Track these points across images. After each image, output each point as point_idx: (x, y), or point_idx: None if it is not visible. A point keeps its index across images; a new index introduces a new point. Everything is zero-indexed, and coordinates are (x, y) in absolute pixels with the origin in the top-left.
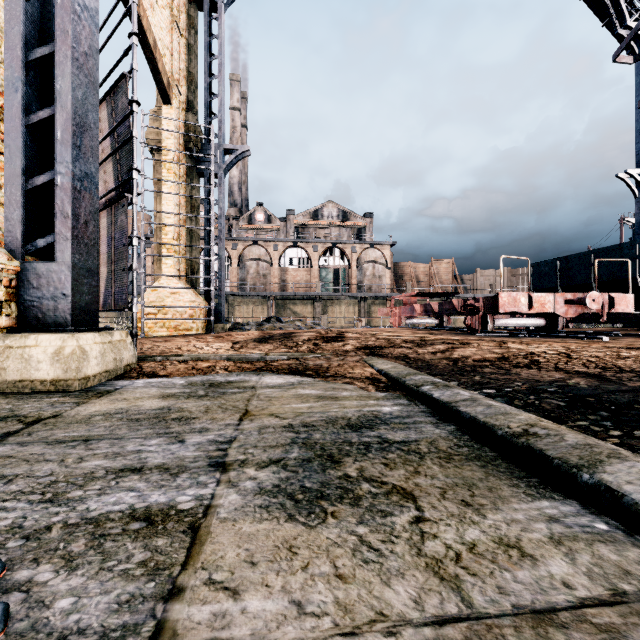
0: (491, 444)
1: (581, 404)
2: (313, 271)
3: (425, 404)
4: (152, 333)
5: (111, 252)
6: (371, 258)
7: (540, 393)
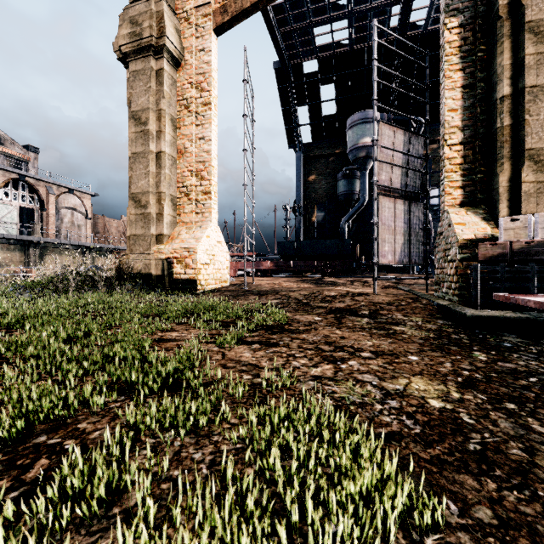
0: None
1: None
2: None
3: None
4: (207, 286)
5: (408, 229)
6: (70, 204)
7: None
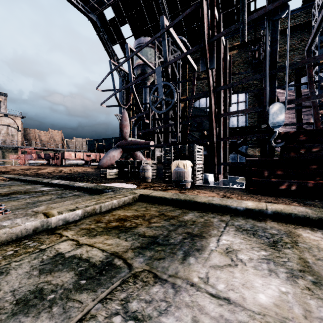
0: (31, 183)
1: (60, 178)
2: None
3: (20, 181)
4: None
5: None
6: (5, 123)
7: (54, 177)
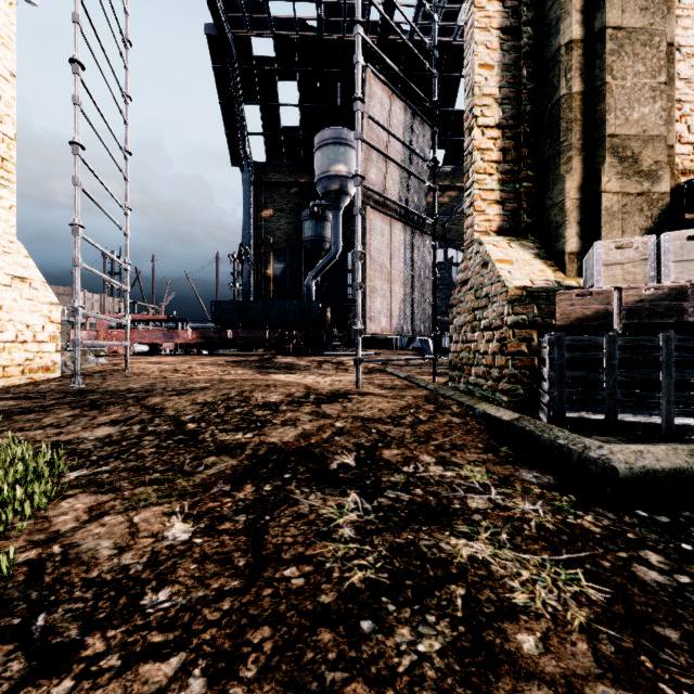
0: None
1: None
2: None
3: None
4: None
5: (411, 275)
6: None
7: None
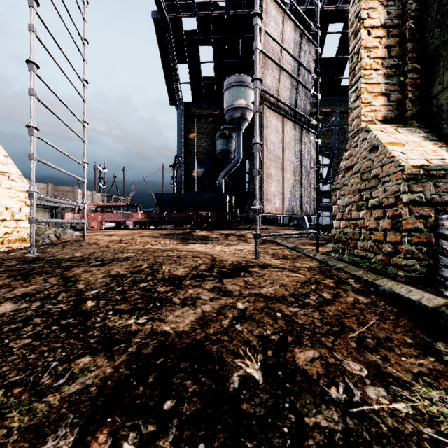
0: None
1: None
2: None
3: None
4: None
5: (299, 165)
6: None
7: None
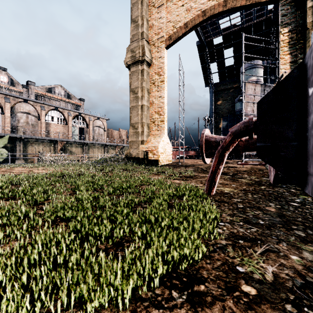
0: None
1: None
2: (69, 127)
3: None
4: (162, 163)
5: None
6: (98, 124)
7: None
